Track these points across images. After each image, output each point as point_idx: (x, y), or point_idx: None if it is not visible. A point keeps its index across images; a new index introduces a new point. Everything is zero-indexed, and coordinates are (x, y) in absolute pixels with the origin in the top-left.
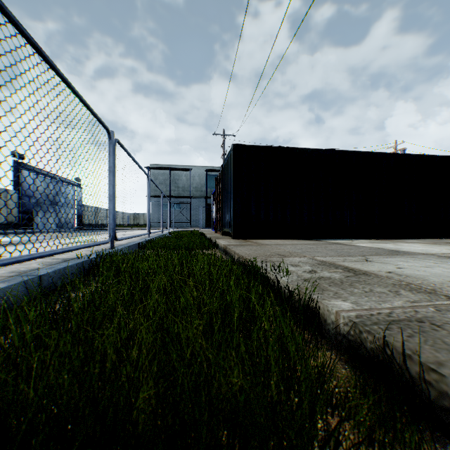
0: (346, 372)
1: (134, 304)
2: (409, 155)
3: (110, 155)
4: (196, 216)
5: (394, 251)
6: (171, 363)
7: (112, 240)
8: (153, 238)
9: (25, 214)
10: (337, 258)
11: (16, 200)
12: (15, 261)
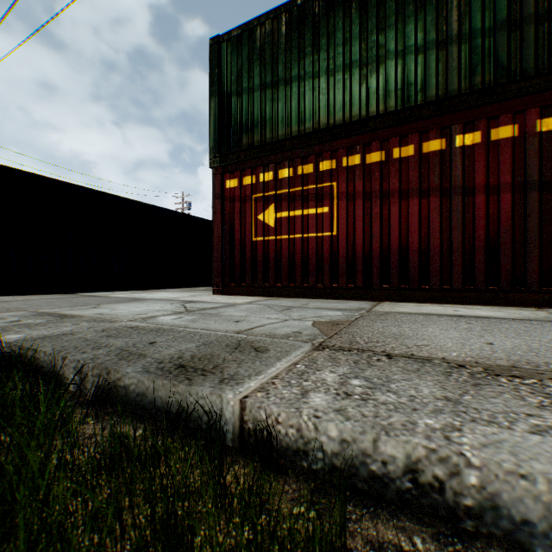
0: None
1: None
2: (176, 212)
3: None
4: None
5: (137, 299)
6: None
7: None
8: None
9: None
10: (67, 308)
11: None
12: None
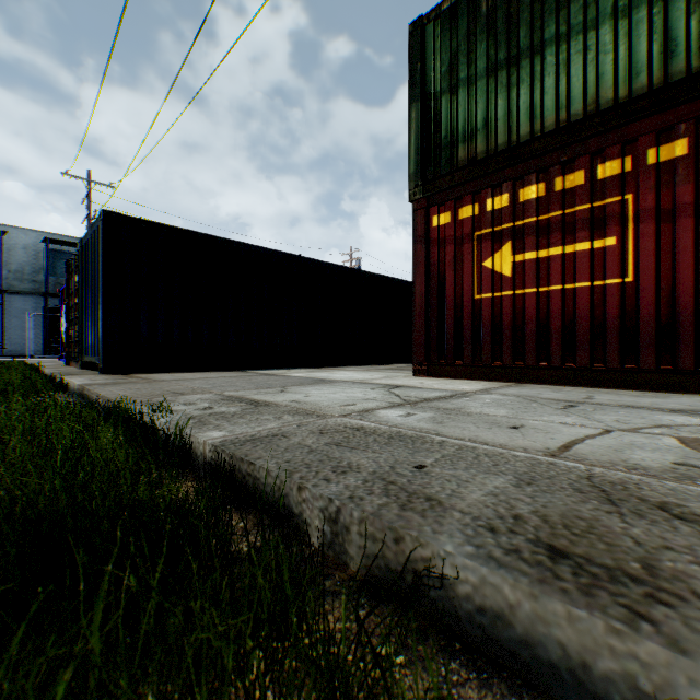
0: None
1: None
2: (353, 269)
3: None
4: (20, 333)
5: (321, 380)
6: None
7: None
8: None
9: None
10: (252, 391)
11: None
12: None
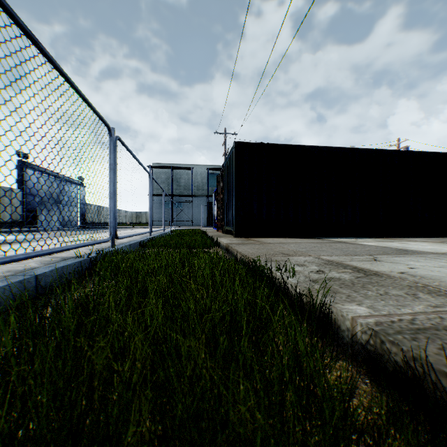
0: (367, 387)
1: (132, 307)
2: (414, 152)
3: (111, 152)
4: (198, 215)
5: (401, 250)
6: (168, 394)
7: (112, 238)
8: (155, 237)
9: (29, 212)
10: (344, 257)
11: (20, 198)
12: (10, 260)
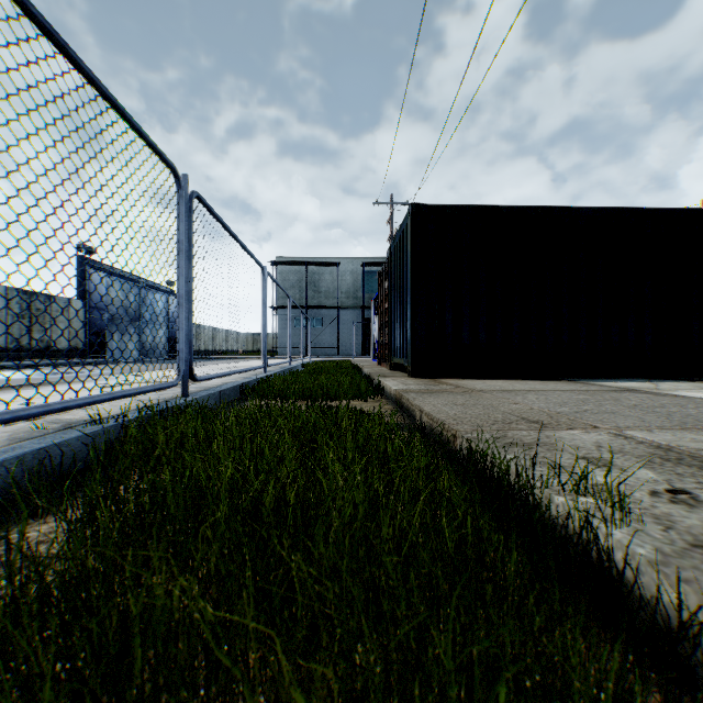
0: None
1: None
2: None
3: (180, 219)
4: (347, 338)
5: None
6: None
7: (184, 380)
8: (271, 375)
9: (94, 335)
10: (688, 435)
11: (81, 314)
12: None
